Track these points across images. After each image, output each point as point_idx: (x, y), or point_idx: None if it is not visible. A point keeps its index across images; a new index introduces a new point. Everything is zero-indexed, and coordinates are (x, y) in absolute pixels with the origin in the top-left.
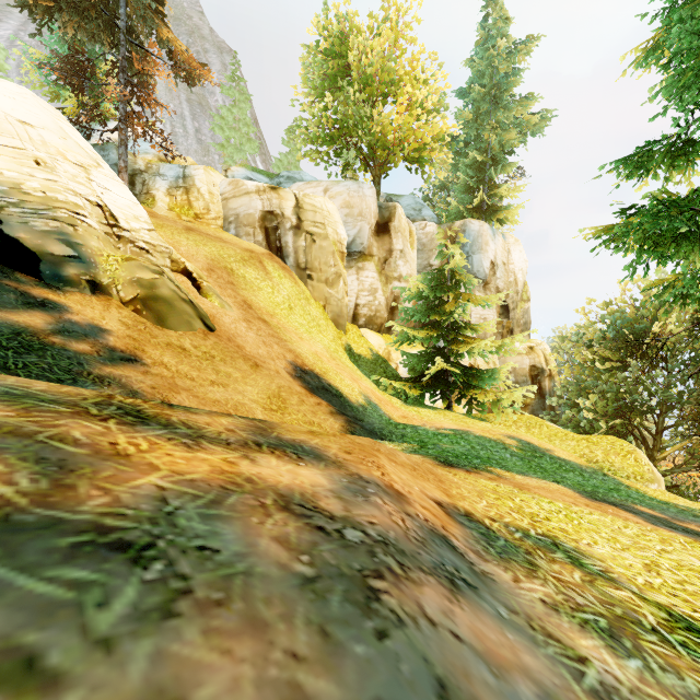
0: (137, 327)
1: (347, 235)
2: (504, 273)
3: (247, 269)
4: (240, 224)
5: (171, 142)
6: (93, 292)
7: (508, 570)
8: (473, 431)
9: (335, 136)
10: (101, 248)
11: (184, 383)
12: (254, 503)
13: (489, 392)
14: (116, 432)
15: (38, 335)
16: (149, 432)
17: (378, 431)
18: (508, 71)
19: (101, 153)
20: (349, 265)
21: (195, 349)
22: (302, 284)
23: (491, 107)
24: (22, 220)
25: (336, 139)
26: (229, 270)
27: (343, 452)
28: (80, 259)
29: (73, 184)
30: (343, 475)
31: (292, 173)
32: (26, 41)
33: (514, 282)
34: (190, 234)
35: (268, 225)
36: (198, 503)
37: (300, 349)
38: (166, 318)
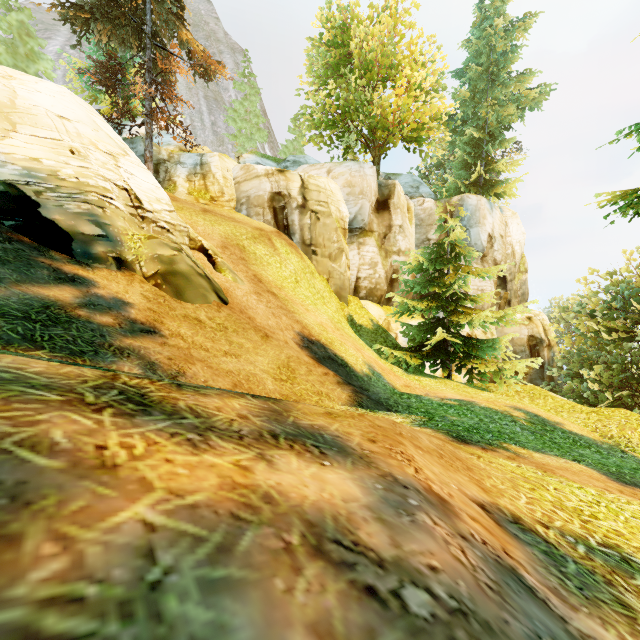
0: (157, 300)
1: (349, 213)
2: (502, 246)
3: (257, 246)
4: (250, 205)
5: (190, 133)
6: (119, 268)
7: (606, 624)
8: (477, 402)
9: (337, 120)
10: (126, 228)
11: (199, 354)
12: (276, 545)
13: (490, 362)
14: (109, 428)
15: (66, 308)
16: (149, 426)
17: (384, 401)
18: (505, 49)
19: (130, 146)
20: (351, 240)
21: (209, 321)
22: (307, 259)
23: (488, 85)
24: (58, 203)
25: (338, 123)
26: (241, 247)
27: (367, 440)
28: (107, 238)
29: (103, 170)
30: (376, 477)
31: (297, 157)
32: (71, 54)
33: (512, 254)
34: (207, 215)
35: (276, 205)
36: (199, 555)
37: (306, 320)
38: (184, 292)
